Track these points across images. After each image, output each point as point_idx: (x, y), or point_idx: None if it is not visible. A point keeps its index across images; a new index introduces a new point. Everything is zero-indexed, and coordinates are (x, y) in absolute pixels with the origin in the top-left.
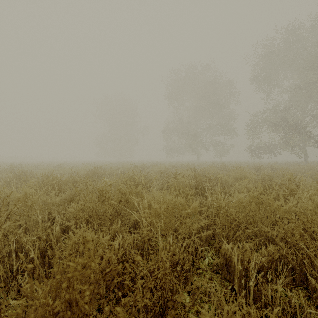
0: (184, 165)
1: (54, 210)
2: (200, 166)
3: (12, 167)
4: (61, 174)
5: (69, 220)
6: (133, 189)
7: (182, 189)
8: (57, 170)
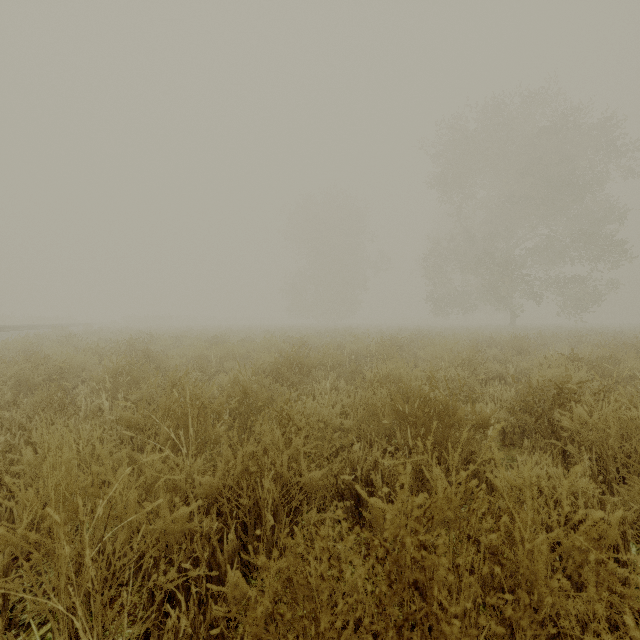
0: (505, 340)
1: (173, 539)
2: (541, 341)
3: (131, 341)
4: (219, 358)
5: (223, 632)
6: (593, 556)
7: (625, 449)
8: (211, 349)
